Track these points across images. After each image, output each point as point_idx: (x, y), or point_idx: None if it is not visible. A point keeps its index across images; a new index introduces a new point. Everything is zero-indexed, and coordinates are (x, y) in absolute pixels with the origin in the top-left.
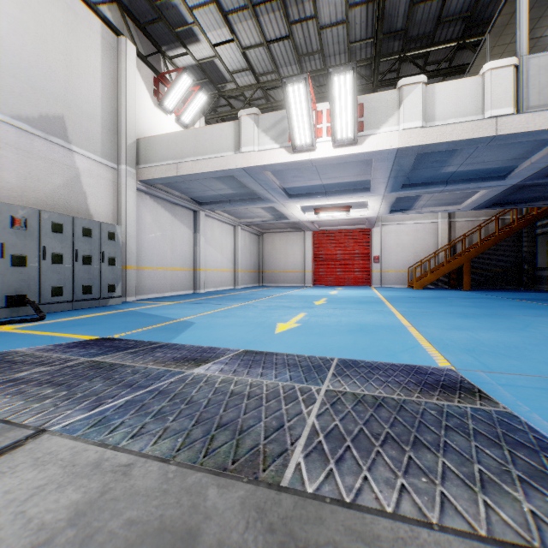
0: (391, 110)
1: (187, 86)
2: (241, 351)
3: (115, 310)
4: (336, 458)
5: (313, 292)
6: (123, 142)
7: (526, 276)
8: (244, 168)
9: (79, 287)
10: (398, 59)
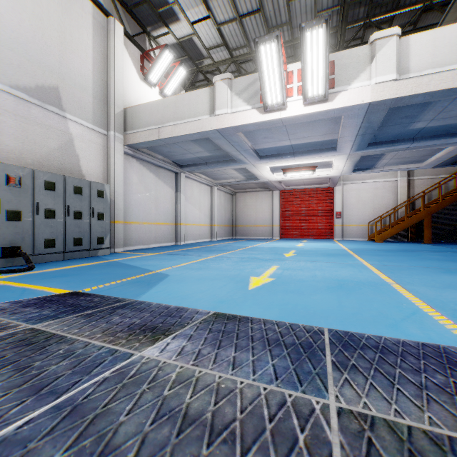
0: (363, 65)
1: (169, 61)
2: (210, 314)
3: (100, 260)
4: None
5: (281, 244)
6: (112, 111)
7: None
8: (218, 129)
9: (70, 239)
10: (363, 26)
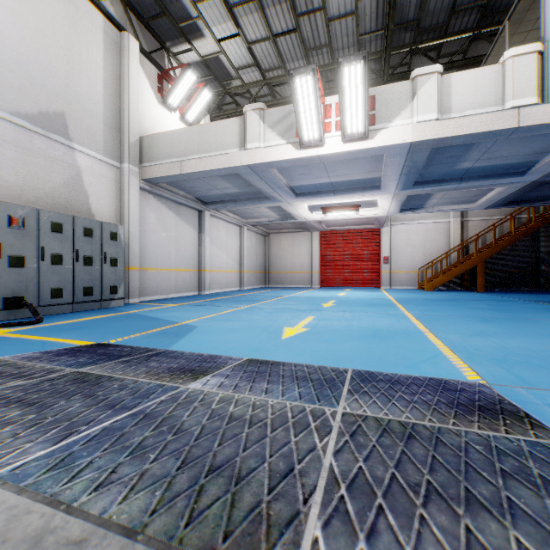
0: (404, 102)
1: (192, 82)
2: (244, 360)
3: (116, 312)
4: (367, 529)
5: (321, 293)
6: (126, 140)
7: (542, 277)
8: (249, 165)
9: (79, 288)
10: (410, 52)
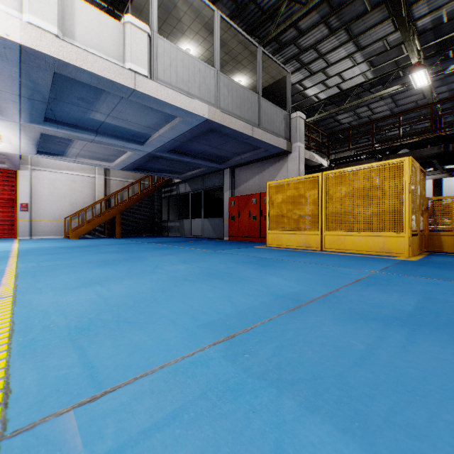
0: None
1: None
2: None
3: None
4: None
5: None
6: None
7: (157, 226)
8: None
9: None
10: None
